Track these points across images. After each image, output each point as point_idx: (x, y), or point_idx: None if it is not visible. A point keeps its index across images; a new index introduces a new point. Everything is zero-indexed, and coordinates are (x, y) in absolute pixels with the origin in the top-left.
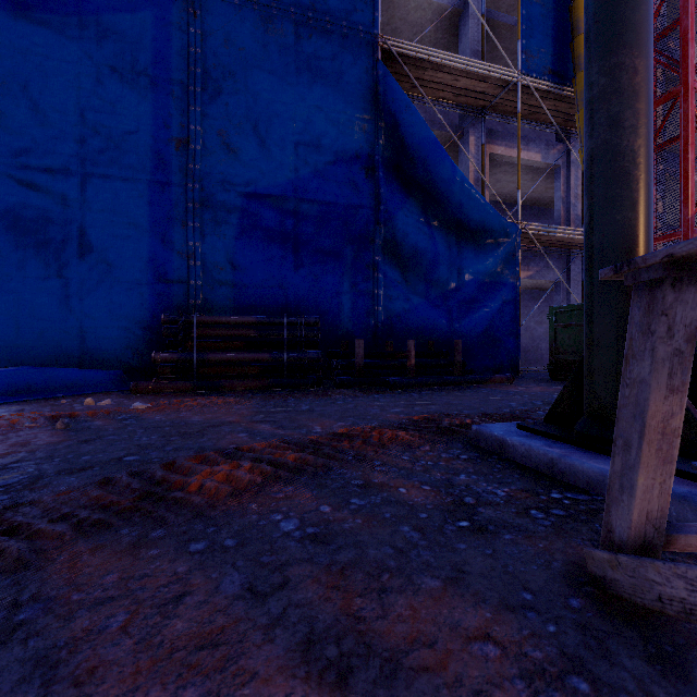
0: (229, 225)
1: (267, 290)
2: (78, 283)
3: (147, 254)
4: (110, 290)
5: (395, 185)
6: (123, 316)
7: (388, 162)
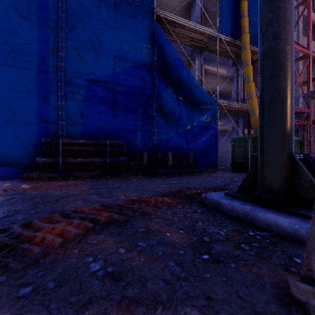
0: (80, 95)
1: (99, 127)
2: None
3: (35, 107)
4: (14, 125)
5: (162, 79)
6: (22, 139)
7: (159, 68)
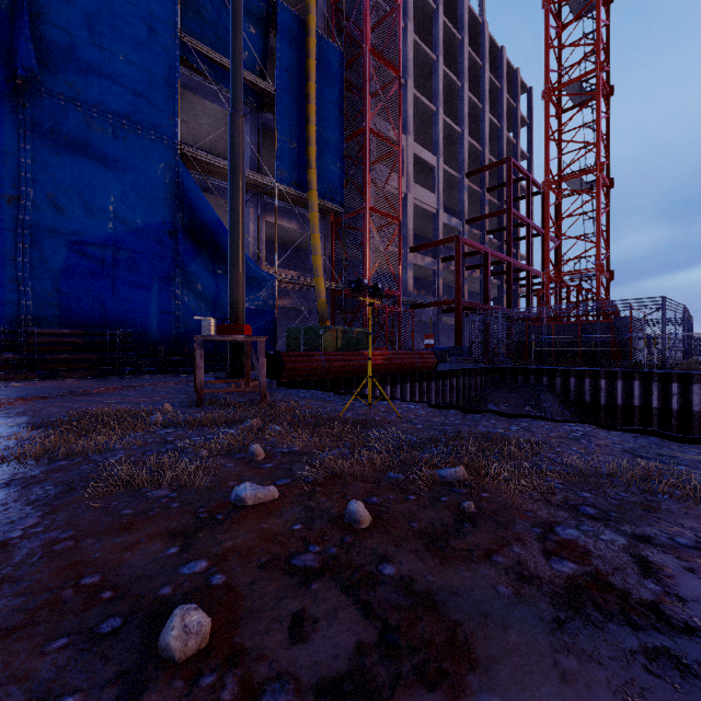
0: (56, 263)
1: (89, 310)
2: None
3: None
4: None
5: (191, 244)
6: None
7: (185, 228)
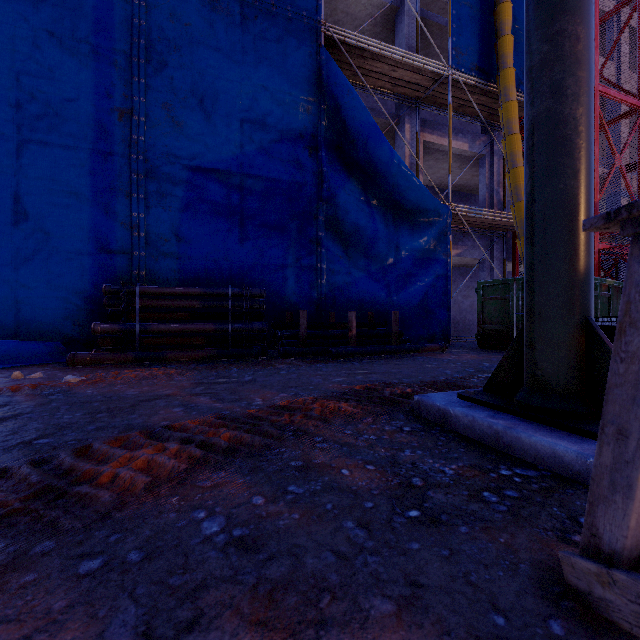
0: (174, 198)
1: (213, 262)
2: (13, 252)
3: (88, 224)
4: (48, 259)
5: (338, 165)
6: (62, 286)
7: (330, 143)
